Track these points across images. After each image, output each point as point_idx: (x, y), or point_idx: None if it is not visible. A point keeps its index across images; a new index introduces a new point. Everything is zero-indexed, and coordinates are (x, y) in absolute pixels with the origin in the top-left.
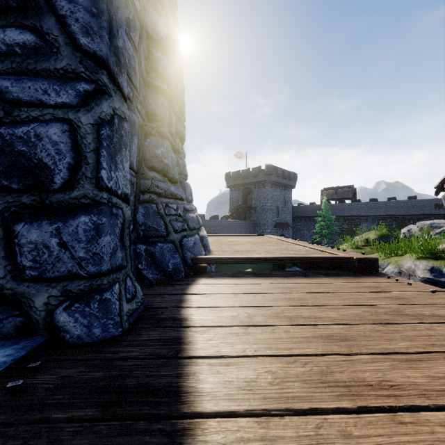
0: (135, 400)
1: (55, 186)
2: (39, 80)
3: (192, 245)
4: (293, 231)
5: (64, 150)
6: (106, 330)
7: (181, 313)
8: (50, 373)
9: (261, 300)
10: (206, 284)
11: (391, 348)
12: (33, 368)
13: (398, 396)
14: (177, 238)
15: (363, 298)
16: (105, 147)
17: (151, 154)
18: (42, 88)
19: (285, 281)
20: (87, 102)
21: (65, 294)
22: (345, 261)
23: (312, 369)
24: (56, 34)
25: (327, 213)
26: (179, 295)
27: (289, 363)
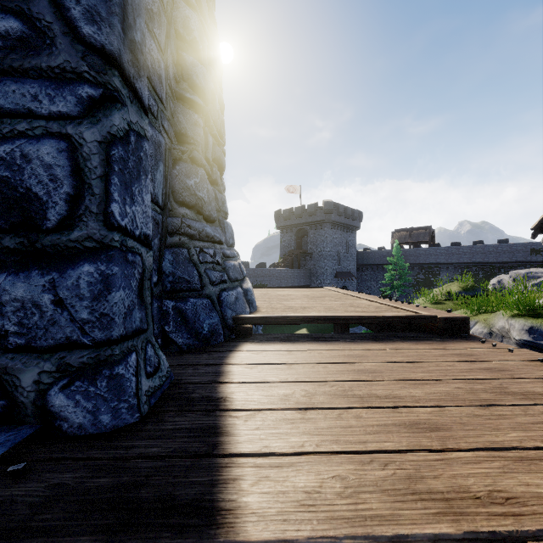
0: (151, 521)
1: (49, 224)
2: (28, 82)
3: (233, 301)
4: (358, 282)
5: (60, 176)
6: (118, 417)
7: (218, 390)
8: (38, 479)
9: (322, 373)
10: (252, 350)
11: (498, 440)
12: (15, 473)
13: (518, 515)
14: (215, 291)
15: (453, 370)
16: (117, 173)
17: (181, 185)
18: (31, 93)
19: (352, 347)
20: (92, 112)
21: (61, 369)
22: (427, 321)
23: (395, 473)
24: (50, 20)
25: (400, 260)
26: (217, 366)
27: (364, 464)
